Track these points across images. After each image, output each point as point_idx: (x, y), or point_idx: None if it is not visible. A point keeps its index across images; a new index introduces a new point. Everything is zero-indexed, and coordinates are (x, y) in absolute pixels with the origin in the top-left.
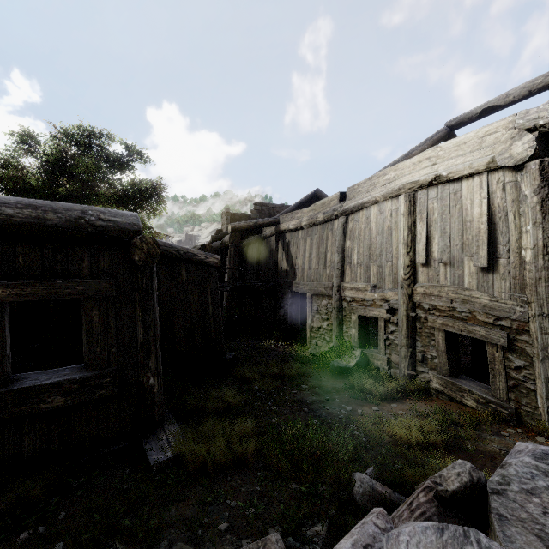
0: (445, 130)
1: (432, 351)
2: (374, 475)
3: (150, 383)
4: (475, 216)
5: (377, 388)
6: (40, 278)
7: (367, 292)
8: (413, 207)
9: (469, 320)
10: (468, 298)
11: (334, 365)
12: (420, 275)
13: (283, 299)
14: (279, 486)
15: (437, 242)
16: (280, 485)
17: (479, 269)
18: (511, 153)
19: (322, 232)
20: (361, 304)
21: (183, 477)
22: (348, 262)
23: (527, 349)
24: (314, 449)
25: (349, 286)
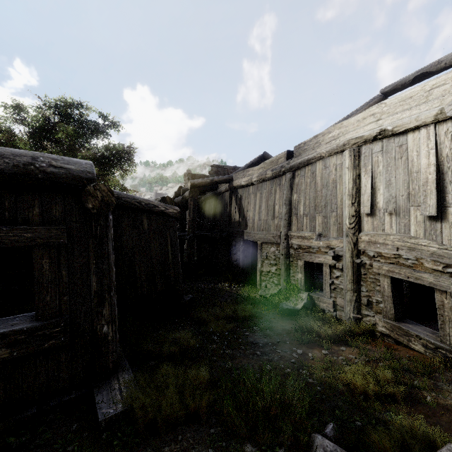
0: (380, 97)
1: (377, 296)
2: (335, 435)
3: (104, 331)
4: (422, 167)
5: (326, 331)
6: None
7: (313, 240)
8: (357, 161)
9: (416, 267)
10: (415, 246)
11: (282, 307)
12: (365, 224)
13: (236, 247)
14: (233, 449)
15: (381, 193)
16: (235, 449)
17: (426, 218)
18: None
19: (270, 186)
20: (307, 251)
21: (131, 436)
22: (295, 213)
23: None
24: (270, 405)
25: (296, 235)
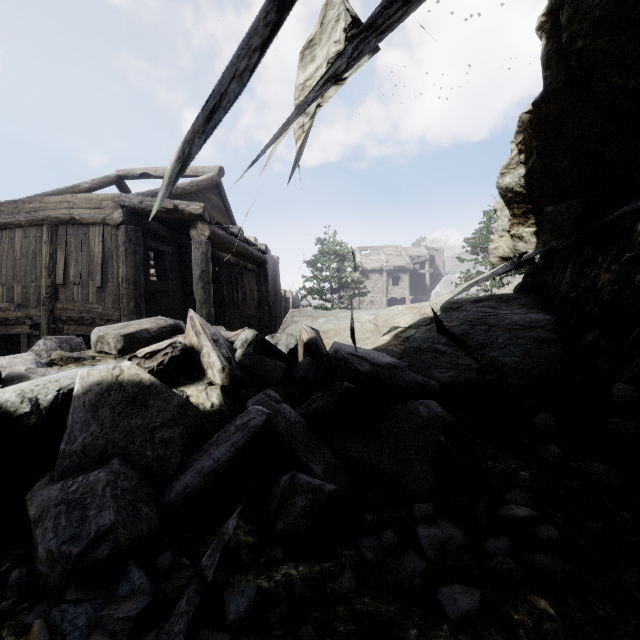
0: (115, 177)
1: None
2: None
3: None
4: (96, 253)
5: None
6: None
7: (11, 311)
8: (55, 238)
9: (92, 325)
10: (91, 310)
11: None
12: (61, 294)
13: None
14: None
15: (73, 268)
16: None
17: (98, 289)
18: (113, 217)
19: None
20: (4, 324)
21: None
22: None
23: None
24: None
25: None
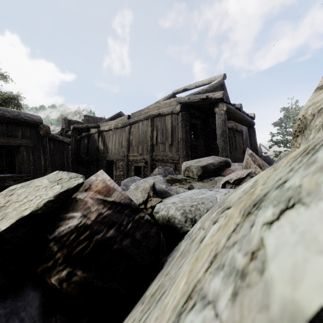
0: (172, 94)
1: None
2: None
3: None
4: (168, 128)
5: None
6: (2, 137)
7: (138, 156)
8: (153, 123)
9: (167, 162)
10: (167, 155)
11: None
12: (155, 148)
13: (102, 165)
14: None
15: (159, 136)
16: None
17: (169, 145)
18: (176, 109)
19: (120, 132)
20: (136, 162)
21: None
22: (131, 145)
23: (179, 168)
24: None
25: (131, 155)
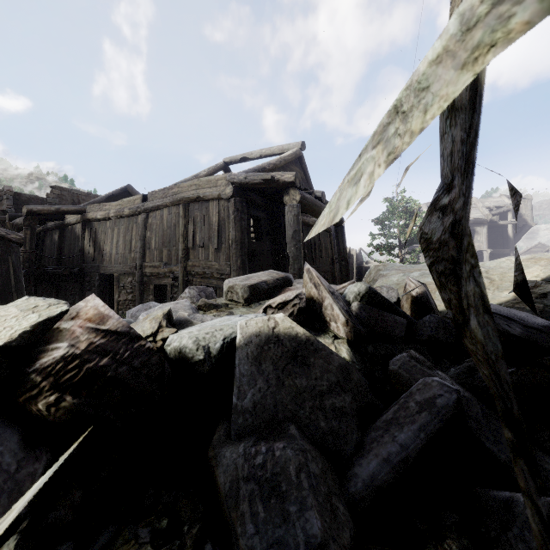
0: (223, 164)
1: None
2: None
3: None
4: (214, 222)
5: None
6: None
7: (161, 268)
8: (187, 213)
9: (211, 278)
10: (211, 266)
11: None
12: (191, 255)
13: (90, 282)
14: None
15: (198, 235)
16: None
17: (215, 250)
18: (226, 192)
19: (128, 223)
20: (157, 277)
21: None
22: (148, 248)
23: None
24: None
25: (149, 265)
